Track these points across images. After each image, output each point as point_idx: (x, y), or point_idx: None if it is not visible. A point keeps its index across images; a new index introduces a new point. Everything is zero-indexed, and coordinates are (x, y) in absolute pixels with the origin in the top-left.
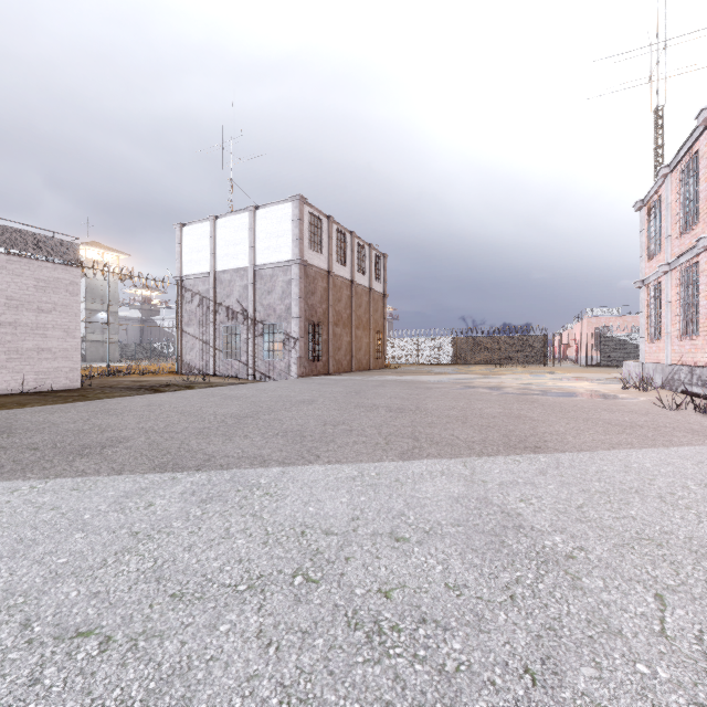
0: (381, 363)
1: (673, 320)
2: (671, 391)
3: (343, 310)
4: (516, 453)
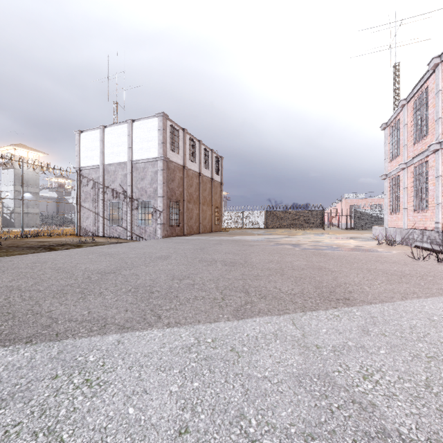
0: (219, 228)
1: (408, 200)
2: (407, 246)
3: (193, 193)
4: (332, 306)
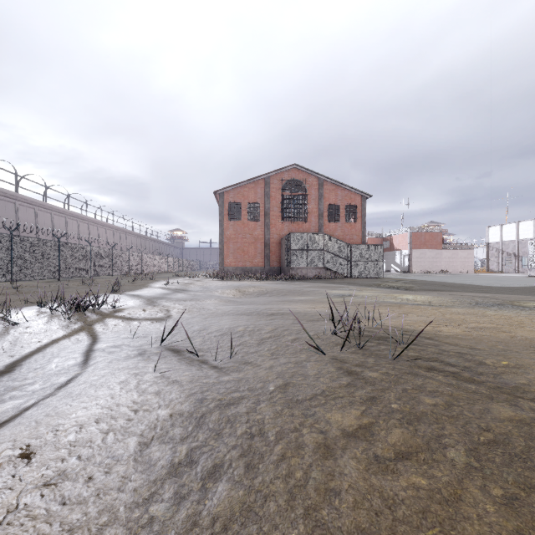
0: None
1: None
2: None
3: None
4: None
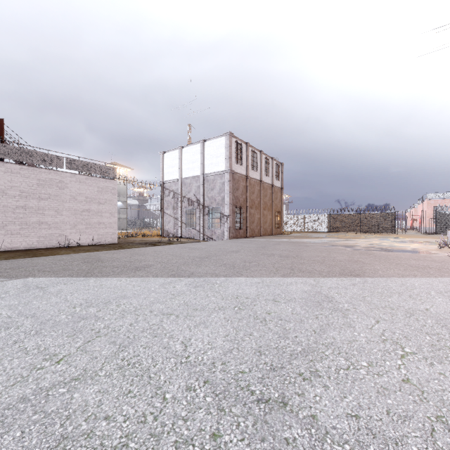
0: (279, 231)
1: None
2: None
3: (255, 199)
4: (344, 277)
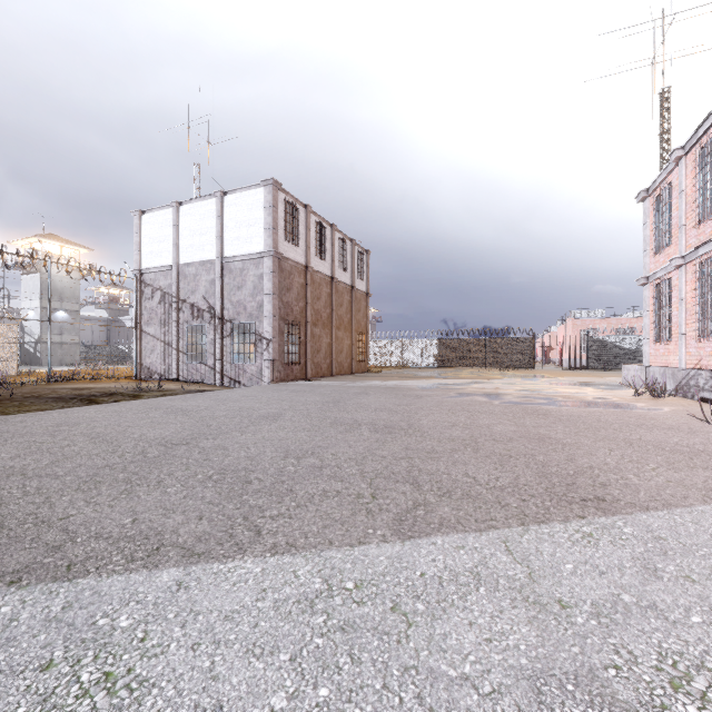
0: (364, 367)
1: (688, 320)
2: (686, 398)
3: (322, 309)
4: (577, 514)
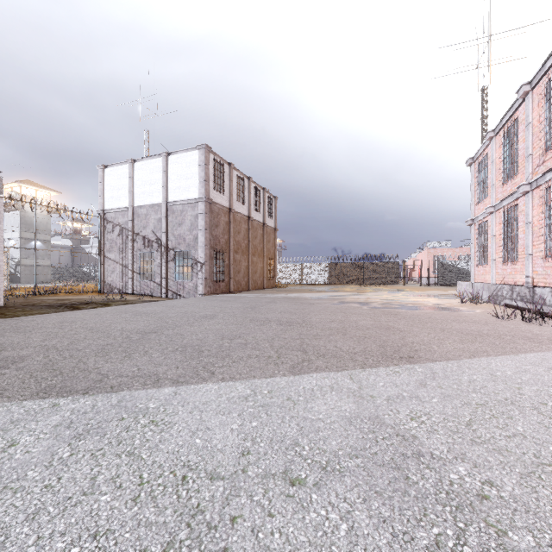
0: (273, 284)
1: (497, 250)
2: (495, 304)
3: (241, 241)
4: (394, 364)
